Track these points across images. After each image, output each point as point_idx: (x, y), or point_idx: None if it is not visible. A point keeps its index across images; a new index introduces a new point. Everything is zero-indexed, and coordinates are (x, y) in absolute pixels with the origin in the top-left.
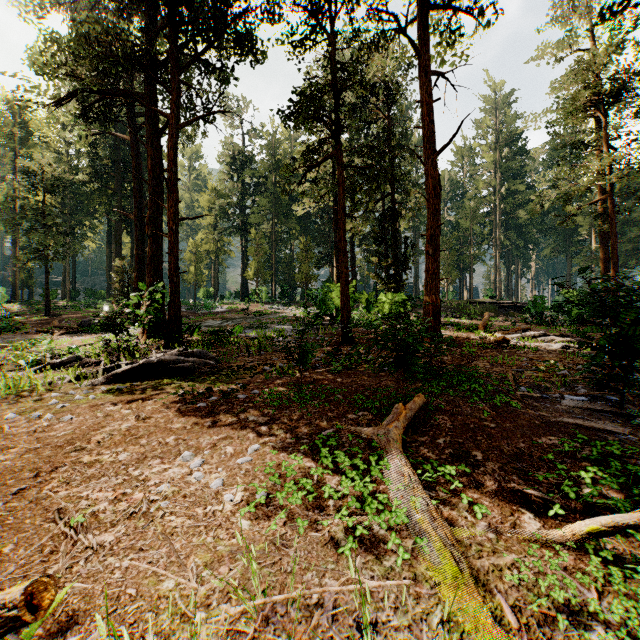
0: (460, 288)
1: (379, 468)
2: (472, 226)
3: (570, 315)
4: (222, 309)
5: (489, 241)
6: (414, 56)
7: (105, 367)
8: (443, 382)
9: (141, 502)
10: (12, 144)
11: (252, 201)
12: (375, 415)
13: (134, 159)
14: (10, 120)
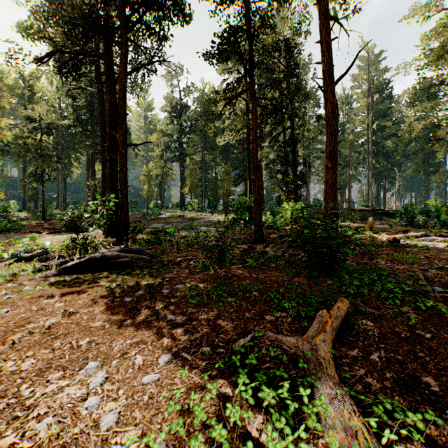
0: (341, 200)
1: (311, 402)
2: (350, 153)
3: (438, 219)
4: (165, 215)
5: (363, 164)
6: (315, 5)
7: (62, 260)
8: (356, 281)
9: None
10: (22, 101)
11: (188, 138)
12: (293, 317)
13: (101, 106)
14: (21, 85)
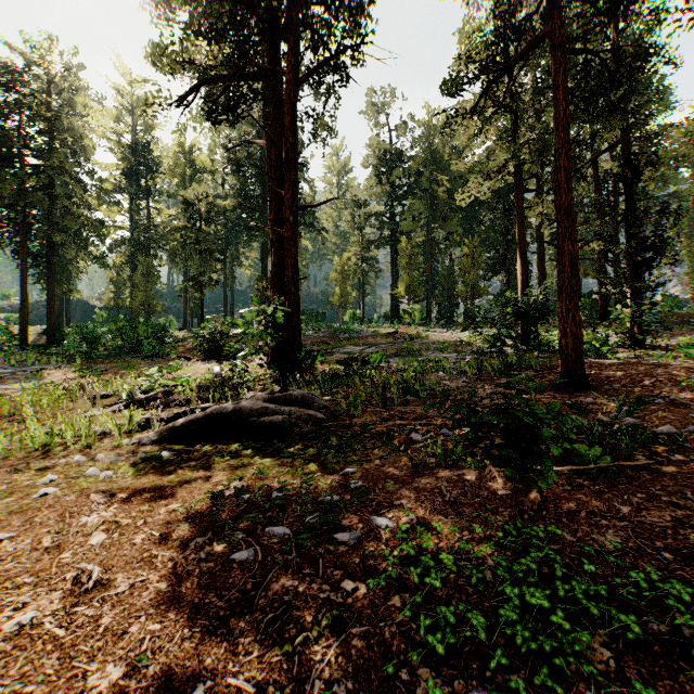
0: None
1: None
2: None
3: None
4: (367, 333)
5: None
6: None
7: (179, 411)
8: None
9: None
10: (182, 183)
11: (403, 206)
12: None
13: (269, 164)
14: (181, 161)
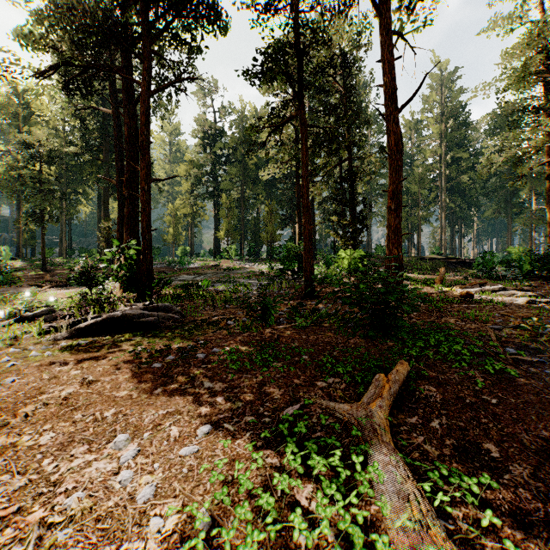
0: (409, 246)
1: (365, 471)
2: (420, 190)
3: (521, 270)
4: (196, 265)
5: (435, 204)
6: (376, 17)
7: (73, 320)
8: (420, 342)
9: (32, 531)
10: (16, 122)
11: (223, 170)
12: (348, 383)
13: (116, 130)
14: (14, 101)
